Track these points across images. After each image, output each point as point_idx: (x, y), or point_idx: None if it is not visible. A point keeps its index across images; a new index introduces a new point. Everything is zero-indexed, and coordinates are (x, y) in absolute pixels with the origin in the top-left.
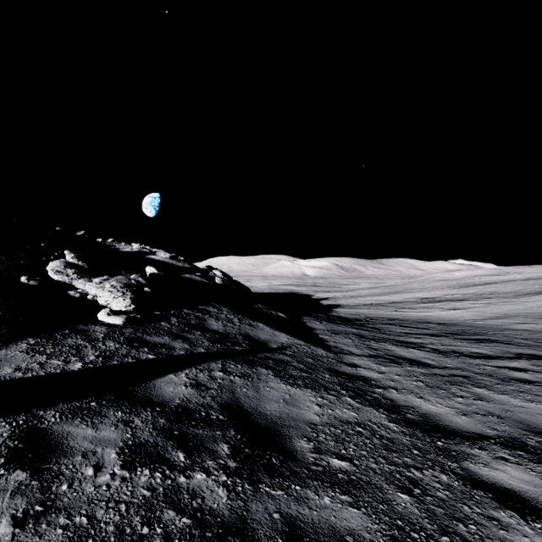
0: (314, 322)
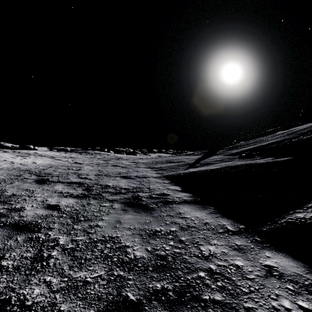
0: (238, 256)
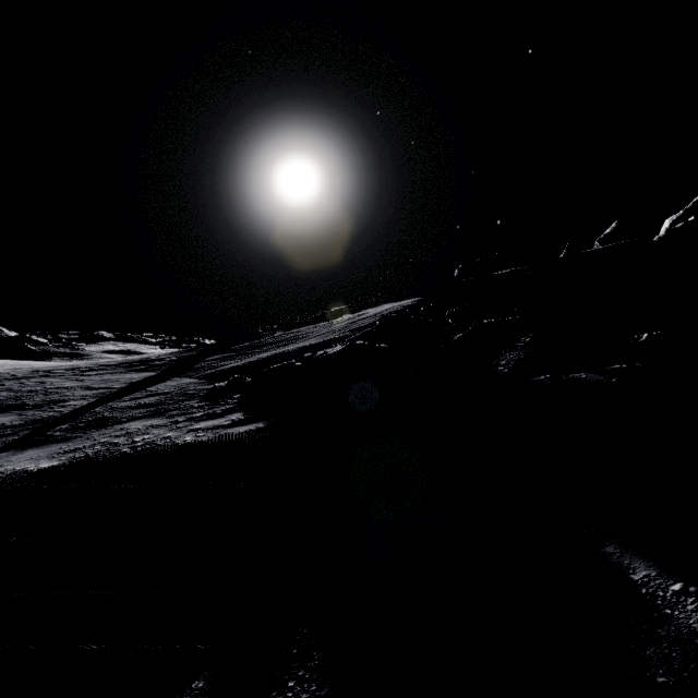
0: None
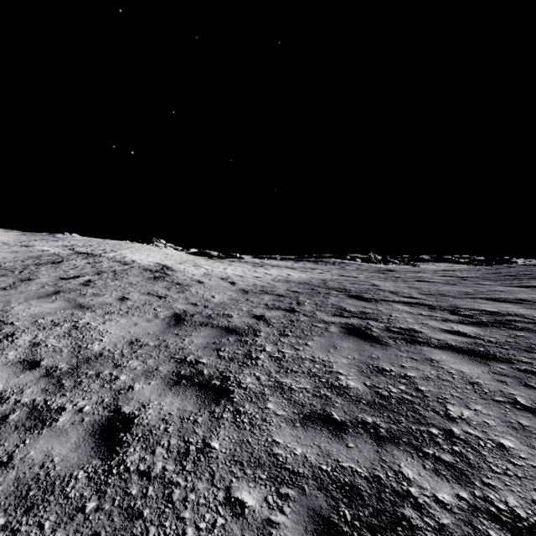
0: None
